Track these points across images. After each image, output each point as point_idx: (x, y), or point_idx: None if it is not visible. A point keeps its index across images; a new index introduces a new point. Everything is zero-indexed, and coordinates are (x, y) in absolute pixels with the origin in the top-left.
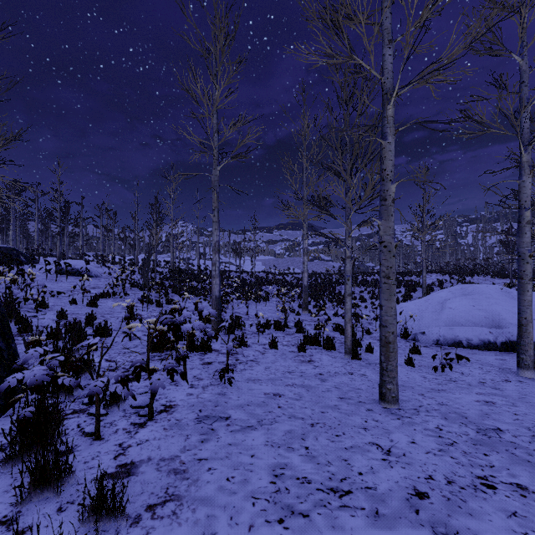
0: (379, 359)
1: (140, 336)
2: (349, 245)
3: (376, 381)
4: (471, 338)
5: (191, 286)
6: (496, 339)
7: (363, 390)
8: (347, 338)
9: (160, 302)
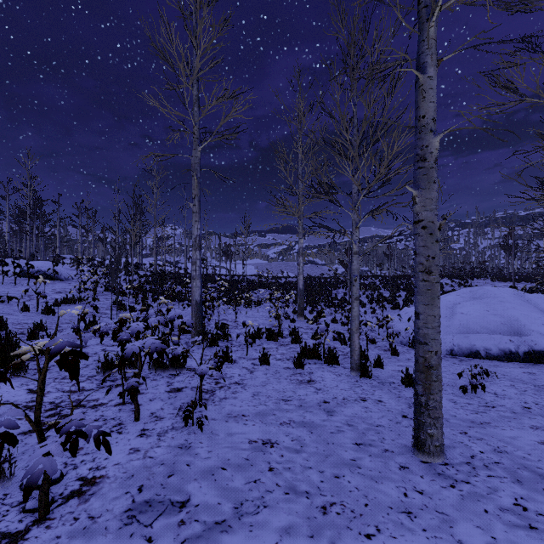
0: (415, 390)
1: (97, 351)
2: (357, 238)
3: (398, 411)
4: (490, 347)
5: (173, 290)
6: (517, 349)
7: (385, 428)
8: (354, 352)
9: (135, 308)
